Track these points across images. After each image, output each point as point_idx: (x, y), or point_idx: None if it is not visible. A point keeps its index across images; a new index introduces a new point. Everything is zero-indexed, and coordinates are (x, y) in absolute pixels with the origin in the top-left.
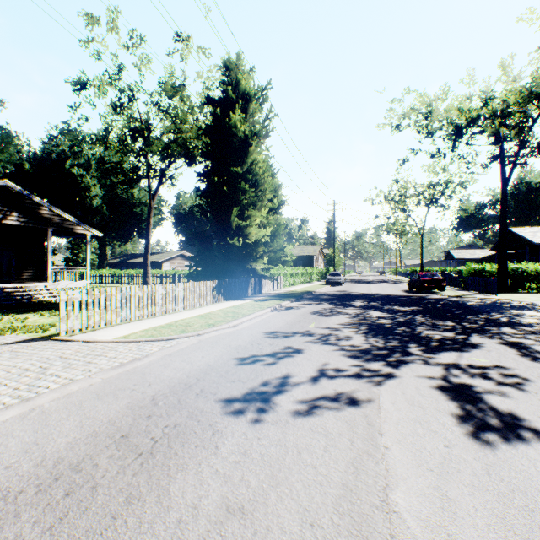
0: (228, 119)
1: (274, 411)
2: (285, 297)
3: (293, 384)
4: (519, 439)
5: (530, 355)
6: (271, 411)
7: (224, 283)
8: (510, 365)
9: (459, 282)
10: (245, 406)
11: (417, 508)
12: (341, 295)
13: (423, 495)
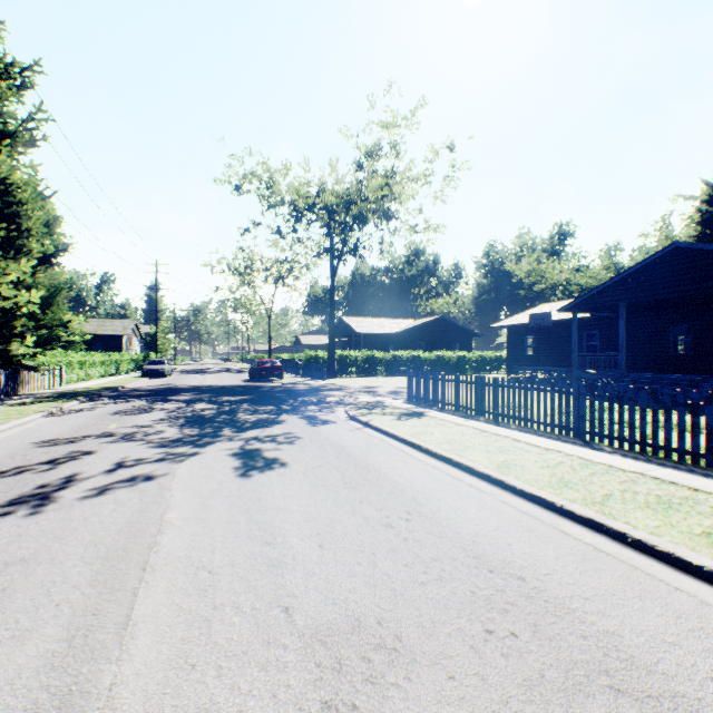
0: None
1: (57, 502)
2: (71, 397)
3: (82, 480)
4: (271, 469)
5: (314, 423)
6: (52, 503)
7: None
8: (296, 431)
9: (299, 369)
10: (15, 508)
11: (183, 515)
12: (163, 390)
13: (191, 509)
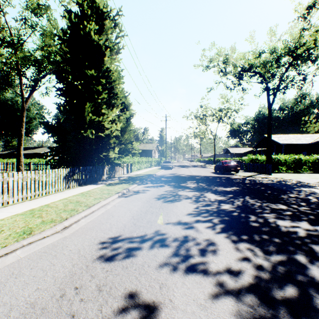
0: (83, 29)
1: None
2: (133, 180)
3: None
4: None
5: None
6: None
7: (78, 170)
8: None
9: (242, 166)
10: None
11: None
12: (174, 177)
13: None
